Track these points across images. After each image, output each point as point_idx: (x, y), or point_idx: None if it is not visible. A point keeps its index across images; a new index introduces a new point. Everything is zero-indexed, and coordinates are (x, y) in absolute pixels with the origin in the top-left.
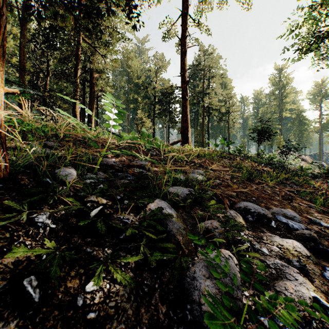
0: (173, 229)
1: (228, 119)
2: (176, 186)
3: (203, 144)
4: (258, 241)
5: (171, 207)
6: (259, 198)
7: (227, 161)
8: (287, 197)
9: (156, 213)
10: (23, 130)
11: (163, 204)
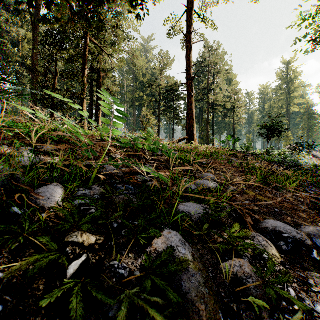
0: (191, 289)
1: (233, 114)
2: (187, 203)
3: (208, 140)
4: (305, 291)
5: (184, 241)
6: (282, 209)
7: (236, 159)
8: (313, 206)
9: (164, 261)
10: (15, 134)
11: (173, 238)
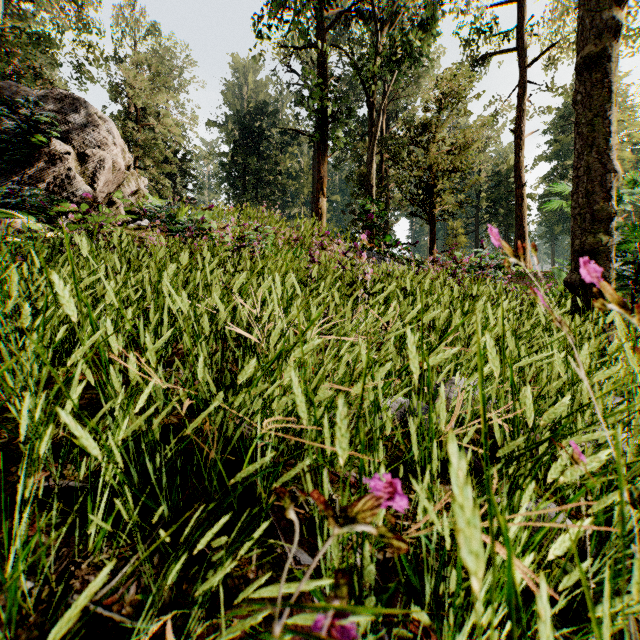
0: None
1: None
2: None
3: None
4: None
5: None
6: None
7: None
8: None
9: None
10: None
11: None
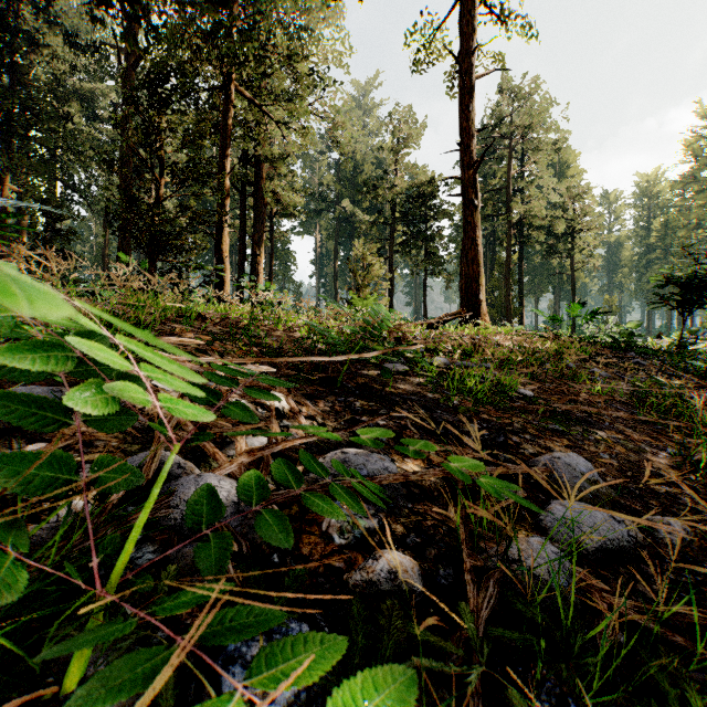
0: None
1: (572, 248)
2: None
3: (510, 310)
4: None
5: None
6: None
7: (606, 371)
8: None
9: None
10: None
11: None
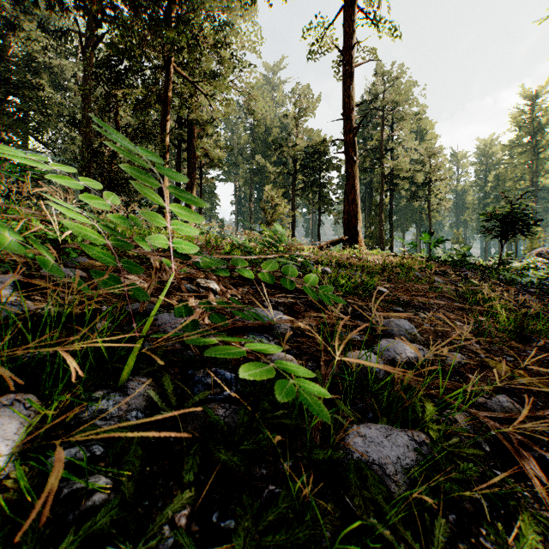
0: None
1: (429, 193)
2: (370, 427)
3: (382, 240)
4: None
5: None
6: None
7: (443, 280)
8: None
9: None
10: None
11: None
